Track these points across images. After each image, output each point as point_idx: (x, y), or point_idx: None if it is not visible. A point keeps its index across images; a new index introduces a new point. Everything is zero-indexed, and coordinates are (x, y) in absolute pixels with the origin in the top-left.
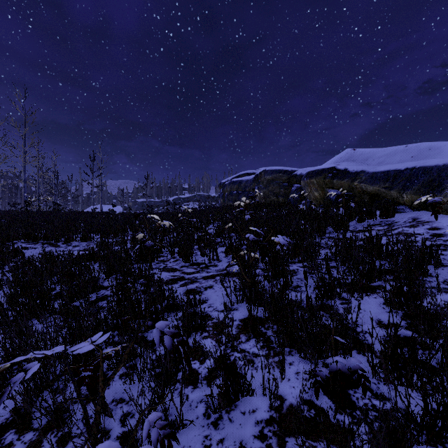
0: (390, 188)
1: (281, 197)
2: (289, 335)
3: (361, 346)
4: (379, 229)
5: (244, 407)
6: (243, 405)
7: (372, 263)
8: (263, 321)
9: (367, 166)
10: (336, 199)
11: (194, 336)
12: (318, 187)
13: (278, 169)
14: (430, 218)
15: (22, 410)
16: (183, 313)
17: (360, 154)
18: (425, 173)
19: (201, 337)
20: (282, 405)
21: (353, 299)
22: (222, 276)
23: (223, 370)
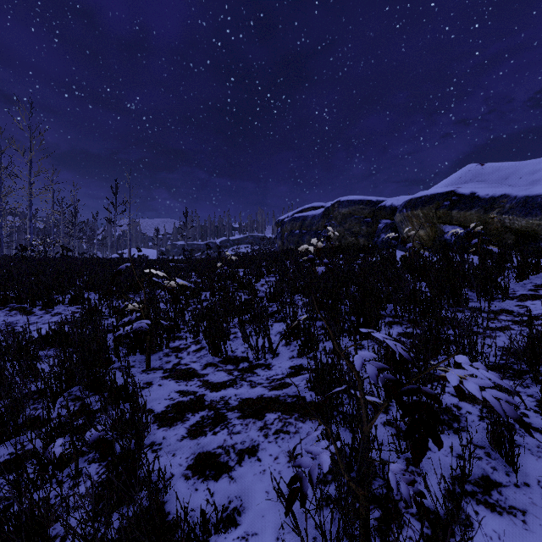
0: None
1: (362, 237)
2: None
3: None
4: None
5: None
6: None
7: None
8: None
9: (510, 187)
10: (457, 241)
11: None
12: (426, 222)
13: (358, 199)
14: None
15: None
16: None
17: (493, 170)
18: None
19: None
20: None
21: None
22: (281, 411)
23: None
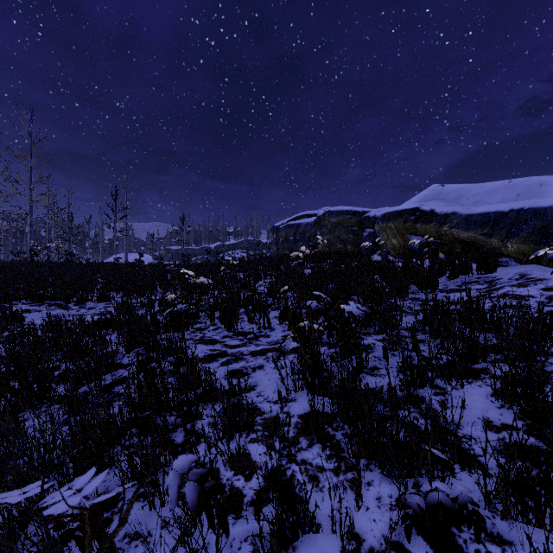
0: (490, 235)
1: (350, 244)
2: (366, 442)
3: (465, 458)
4: (477, 288)
5: (306, 551)
6: (305, 548)
7: (474, 339)
8: (330, 418)
9: (459, 206)
10: (420, 249)
11: (237, 438)
12: (397, 233)
13: (346, 210)
14: (544, 274)
15: (1, 548)
16: (223, 408)
17: (450, 191)
18: (537, 216)
19: (247, 439)
20: (359, 549)
21: (449, 387)
22: (276, 351)
23: (277, 500)
